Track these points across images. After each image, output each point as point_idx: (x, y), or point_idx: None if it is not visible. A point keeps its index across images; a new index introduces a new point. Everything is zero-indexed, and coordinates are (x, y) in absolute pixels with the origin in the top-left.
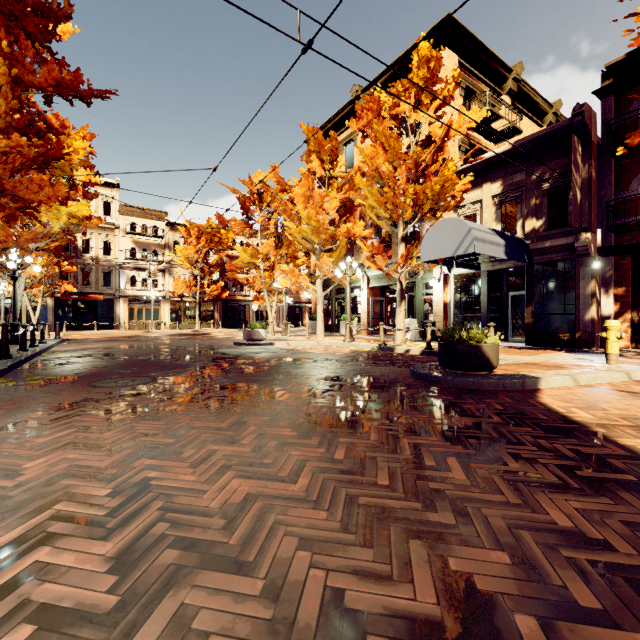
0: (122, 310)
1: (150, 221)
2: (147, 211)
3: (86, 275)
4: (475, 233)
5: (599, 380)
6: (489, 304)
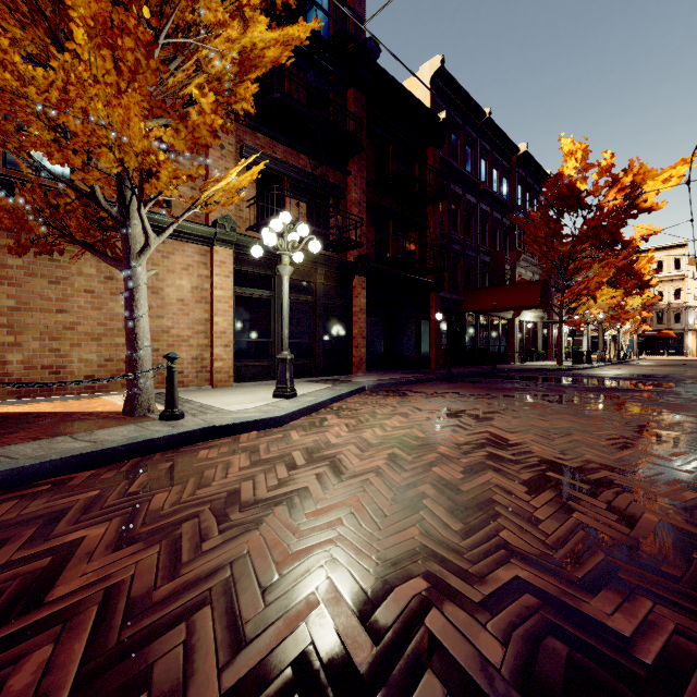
0: (690, 341)
1: None
2: None
3: (659, 317)
4: None
5: None
6: None
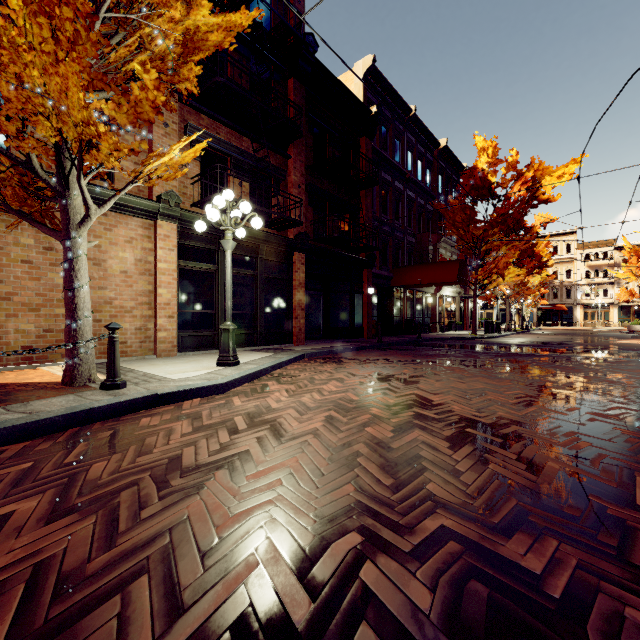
0: (578, 313)
1: (600, 249)
2: (598, 242)
3: (554, 293)
4: None
5: None
6: None
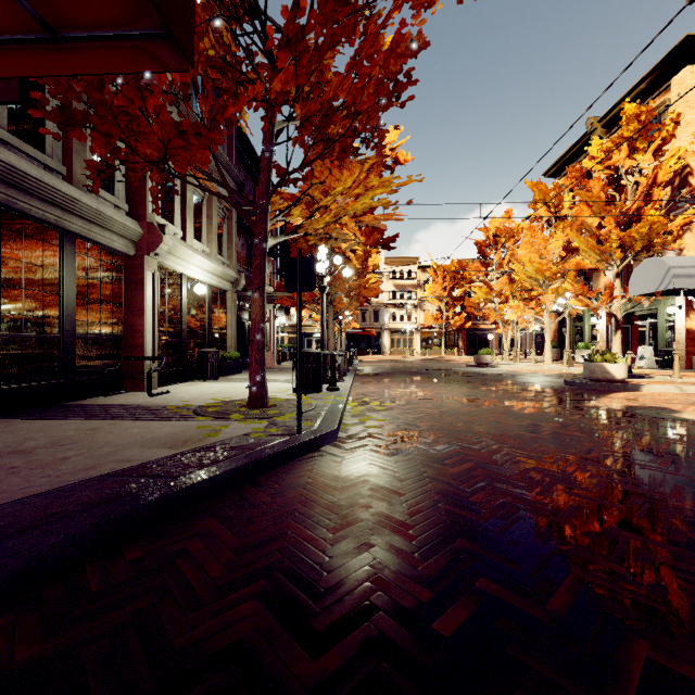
0: (386, 340)
1: (406, 267)
2: (403, 259)
3: (363, 314)
4: (674, 271)
5: None
6: None
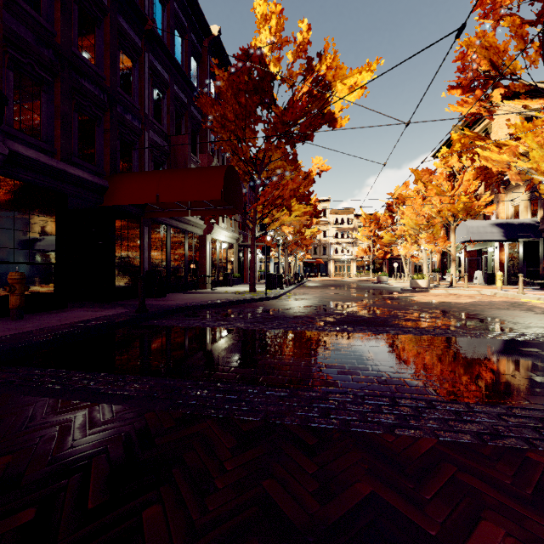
0: (331, 267)
1: (345, 216)
2: (343, 210)
3: (315, 249)
4: (471, 230)
5: (460, 293)
6: (525, 262)
